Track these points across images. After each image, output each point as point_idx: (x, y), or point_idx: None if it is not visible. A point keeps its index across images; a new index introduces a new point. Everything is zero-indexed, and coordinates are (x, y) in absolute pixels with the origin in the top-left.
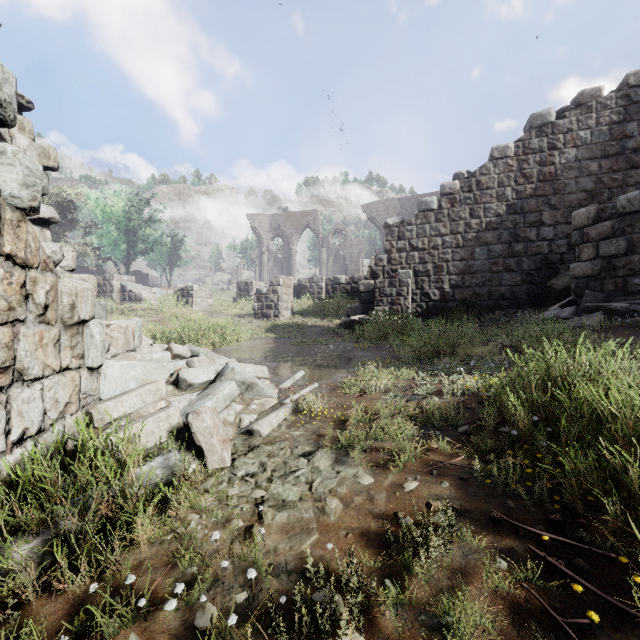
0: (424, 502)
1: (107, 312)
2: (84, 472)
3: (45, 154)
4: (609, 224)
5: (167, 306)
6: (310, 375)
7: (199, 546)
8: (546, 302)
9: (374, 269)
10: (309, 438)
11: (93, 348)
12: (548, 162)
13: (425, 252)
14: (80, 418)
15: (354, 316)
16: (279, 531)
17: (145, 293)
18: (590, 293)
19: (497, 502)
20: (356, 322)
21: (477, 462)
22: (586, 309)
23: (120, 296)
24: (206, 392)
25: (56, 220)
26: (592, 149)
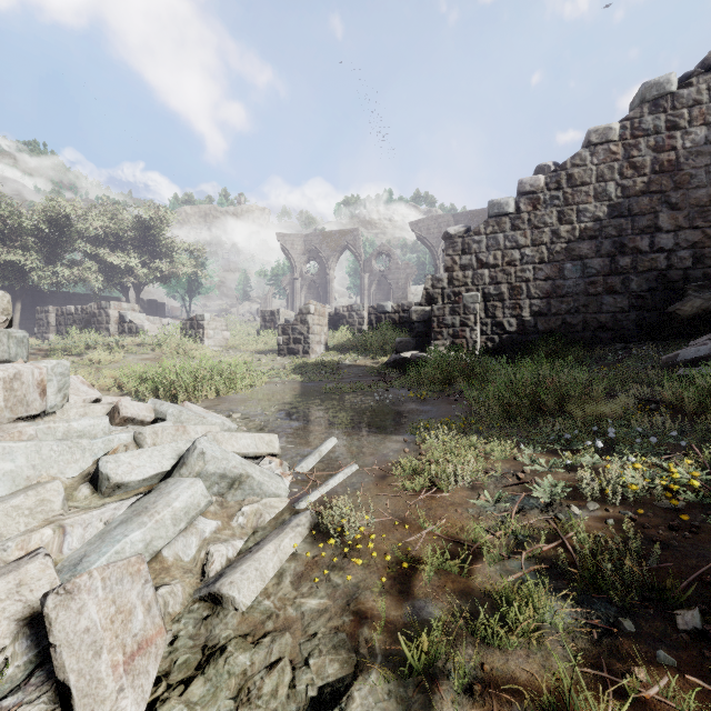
0: None
1: (89, 347)
2: None
3: None
4: None
5: (167, 340)
6: (346, 446)
7: None
8: (665, 334)
9: (431, 292)
10: (337, 624)
11: None
12: (667, 146)
13: (498, 269)
14: None
15: (405, 353)
16: None
17: (148, 324)
18: None
19: None
20: (408, 360)
21: None
22: None
23: (118, 328)
24: (144, 502)
25: None
26: None
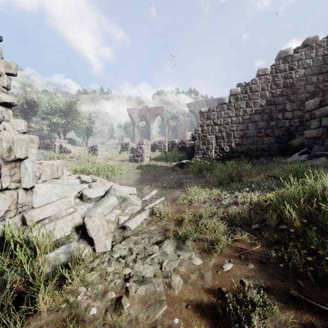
0: (238, 280)
1: (51, 158)
2: (1, 262)
3: (8, 66)
4: (327, 108)
5: (83, 155)
6: (160, 192)
7: (83, 314)
8: (288, 153)
9: (194, 135)
10: (160, 231)
11: (26, 176)
12: (289, 77)
13: (221, 126)
14: (17, 219)
15: (183, 160)
16: (139, 302)
17: (72, 149)
18: (317, 146)
19: (290, 281)
20: (184, 164)
21: (273, 252)
22: (315, 155)
23: (59, 150)
24: (98, 203)
25: (15, 104)
26: (313, 69)
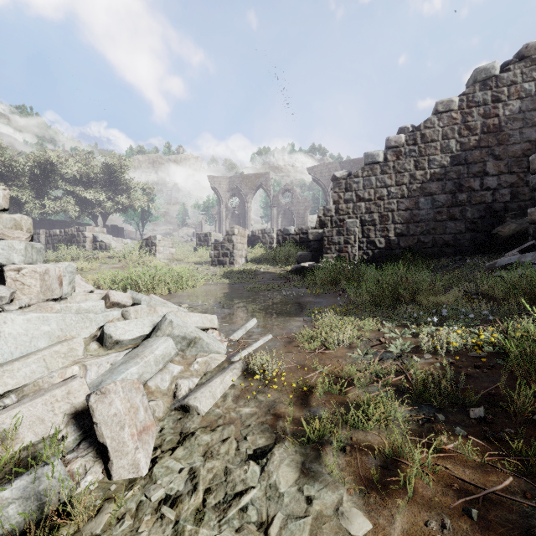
0: None
1: (73, 259)
2: None
3: None
4: None
5: (130, 254)
6: (263, 324)
7: None
8: (490, 249)
9: (322, 219)
10: (262, 420)
11: None
12: (492, 114)
13: (371, 202)
14: None
15: (304, 263)
16: None
17: (114, 243)
18: None
19: None
20: (306, 268)
21: None
22: None
23: (92, 246)
24: (135, 352)
25: None
26: None
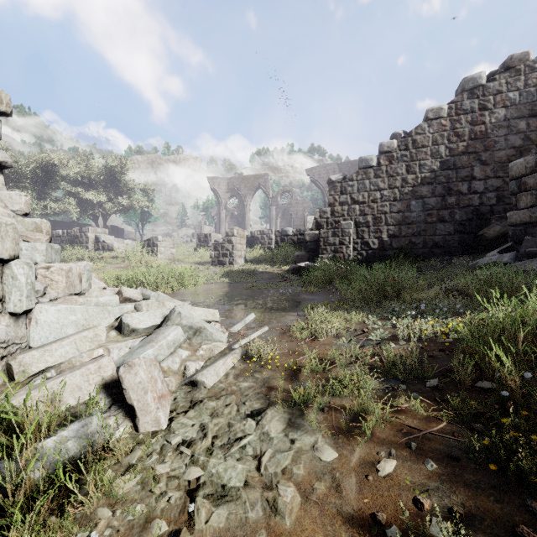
0: (409, 496)
1: (78, 259)
2: None
3: None
4: None
5: (133, 254)
6: (260, 318)
7: None
8: (477, 250)
9: (319, 221)
10: (258, 391)
11: (15, 291)
12: (479, 121)
13: (365, 205)
14: None
15: (301, 263)
16: None
17: (116, 243)
18: (530, 239)
19: (514, 502)
20: (303, 268)
21: (476, 440)
22: (527, 254)
23: (95, 246)
24: (149, 338)
25: (8, 164)
26: (520, 109)
